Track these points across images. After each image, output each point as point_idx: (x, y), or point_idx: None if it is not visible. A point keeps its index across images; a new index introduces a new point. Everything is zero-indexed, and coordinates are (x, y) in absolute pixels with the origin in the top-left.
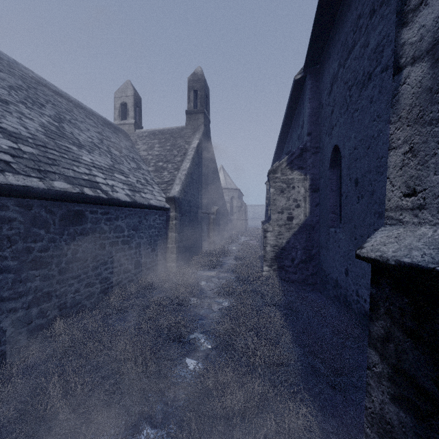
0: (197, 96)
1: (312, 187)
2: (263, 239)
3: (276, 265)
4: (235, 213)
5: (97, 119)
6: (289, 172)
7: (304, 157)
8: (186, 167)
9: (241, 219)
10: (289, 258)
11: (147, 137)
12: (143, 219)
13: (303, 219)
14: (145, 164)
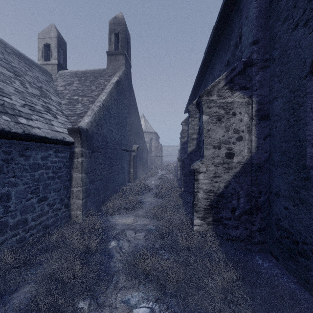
0: (118, 40)
1: (259, 113)
2: (182, 176)
3: (210, 216)
4: (153, 151)
5: (3, 46)
6: (229, 93)
7: (248, 73)
8: (101, 99)
9: (158, 156)
10: (228, 207)
11: (68, 76)
12: (16, 156)
13: (247, 156)
14: (57, 97)
